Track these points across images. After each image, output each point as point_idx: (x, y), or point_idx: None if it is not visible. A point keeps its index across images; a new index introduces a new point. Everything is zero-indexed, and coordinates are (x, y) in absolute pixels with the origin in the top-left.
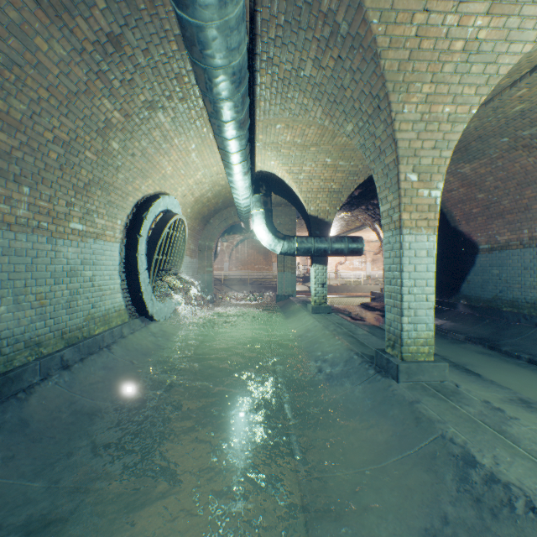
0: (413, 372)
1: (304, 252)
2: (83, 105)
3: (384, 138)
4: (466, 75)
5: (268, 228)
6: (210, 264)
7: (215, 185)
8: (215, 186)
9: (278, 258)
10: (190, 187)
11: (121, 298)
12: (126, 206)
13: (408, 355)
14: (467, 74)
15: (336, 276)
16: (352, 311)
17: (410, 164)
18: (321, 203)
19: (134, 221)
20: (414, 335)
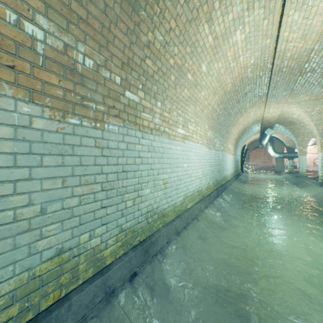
0: (301, 177)
1: (284, 157)
2: (244, 139)
3: (296, 142)
4: (308, 135)
5: (273, 151)
6: (248, 160)
7: (254, 138)
8: (254, 138)
9: (275, 158)
10: (249, 141)
11: (239, 167)
12: (241, 149)
13: (300, 174)
14: (308, 134)
15: (313, 165)
16: (308, 177)
17: (300, 146)
18: (290, 143)
19: (241, 152)
20: (302, 171)
